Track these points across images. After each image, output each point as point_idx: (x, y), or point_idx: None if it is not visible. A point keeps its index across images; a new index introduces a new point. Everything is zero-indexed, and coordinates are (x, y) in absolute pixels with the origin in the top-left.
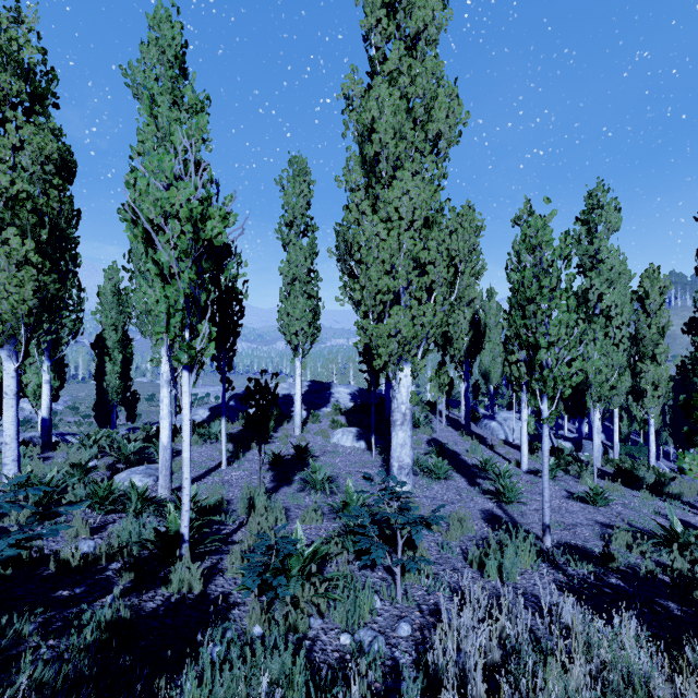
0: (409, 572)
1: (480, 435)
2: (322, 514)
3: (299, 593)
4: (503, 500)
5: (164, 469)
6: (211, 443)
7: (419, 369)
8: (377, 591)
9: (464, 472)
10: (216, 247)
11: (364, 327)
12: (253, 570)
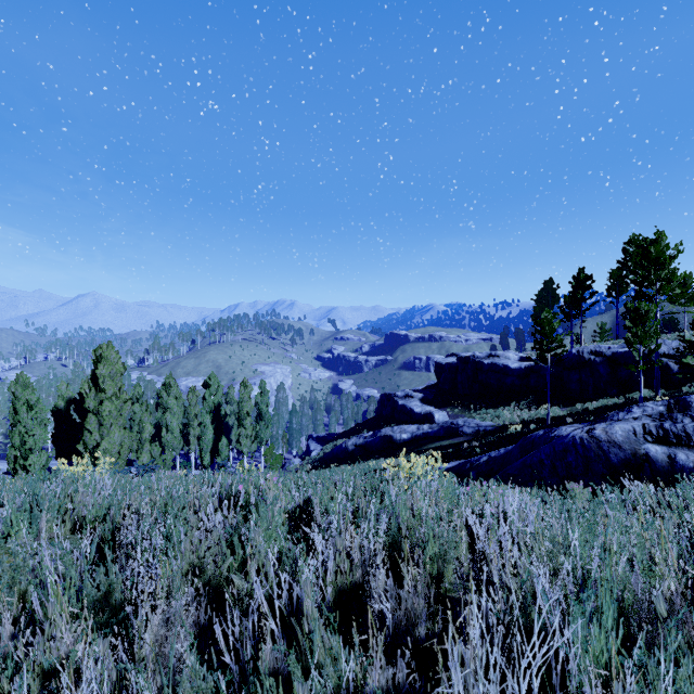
0: None
1: None
2: None
3: None
4: None
5: None
6: None
7: None
8: None
9: None
10: None
11: None
12: None
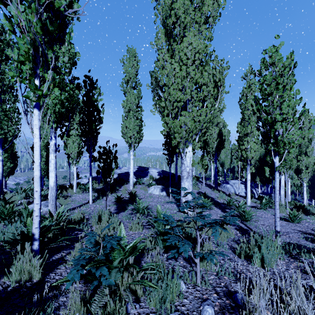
0: (202, 261)
1: (222, 191)
2: (142, 225)
3: (119, 282)
4: (243, 219)
5: (51, 200)
6: (86, 192)
7: (196, 148)
8: (181, 276)
9: (218, 206)
10: (59, 15)
11: (167, 122)
12: (76, 263)
